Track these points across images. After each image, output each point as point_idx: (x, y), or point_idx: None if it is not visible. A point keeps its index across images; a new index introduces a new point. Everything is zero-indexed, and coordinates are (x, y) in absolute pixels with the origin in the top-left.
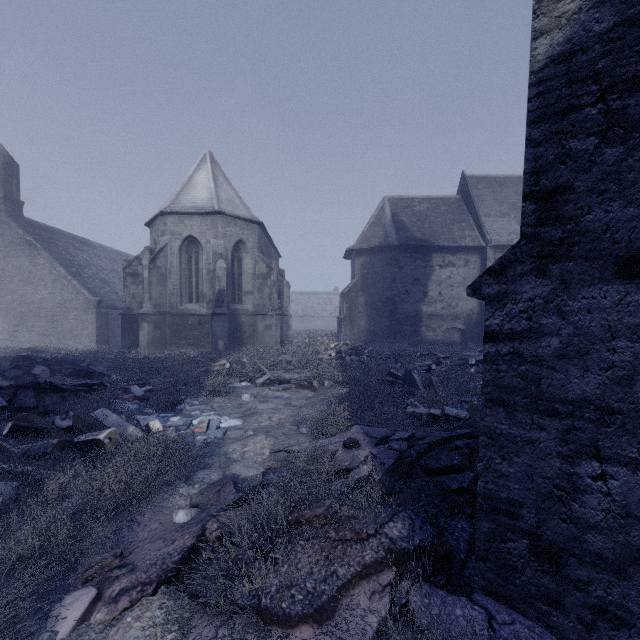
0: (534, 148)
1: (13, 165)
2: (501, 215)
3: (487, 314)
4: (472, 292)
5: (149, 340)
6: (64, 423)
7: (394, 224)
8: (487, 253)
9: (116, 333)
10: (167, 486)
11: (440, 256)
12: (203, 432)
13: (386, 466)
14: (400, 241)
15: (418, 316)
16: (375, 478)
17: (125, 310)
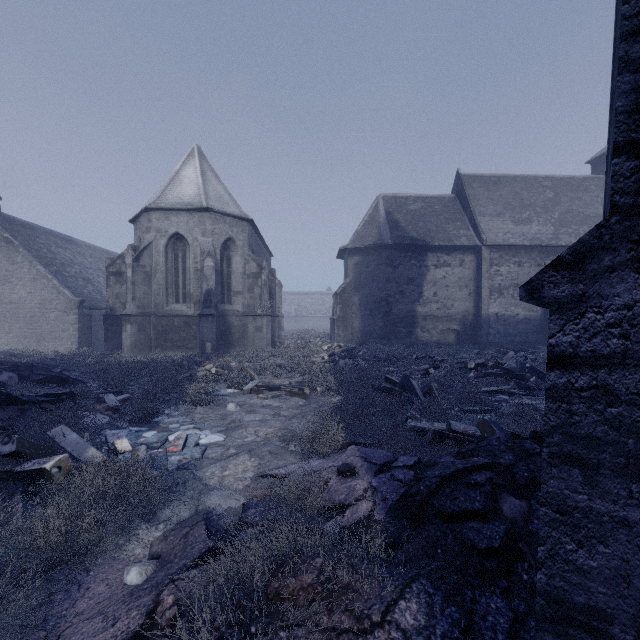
0: (634, 73)
1: None
2: (496, 214)
3: (553, 327)
4: (528, 295)
5: (132, 342)
6: (5, 448)
7: (388, 223)
8: (483, 253)
9: (100, 334)
10: (125, 527)
11: (435, 256)
12: (178, 451)
13: (389, 502)
14: (394, 240)
15: (413, 317)
16: (376, 519)
17: (108, 311)
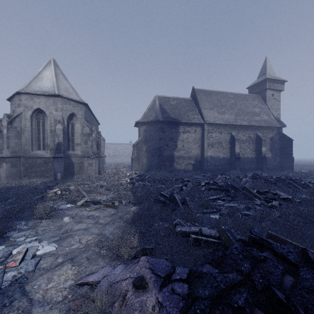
0: None
1: None
2: (210, 109)
3: None
4: None
5: (7, 174)
6: None
7: (160, 110)
8: (204, 127)
9: None
10: None
11: (183, 127)
12: (16, 266)
13: None
14: (164, 119)
15: (172, 157)
16: None
17: None
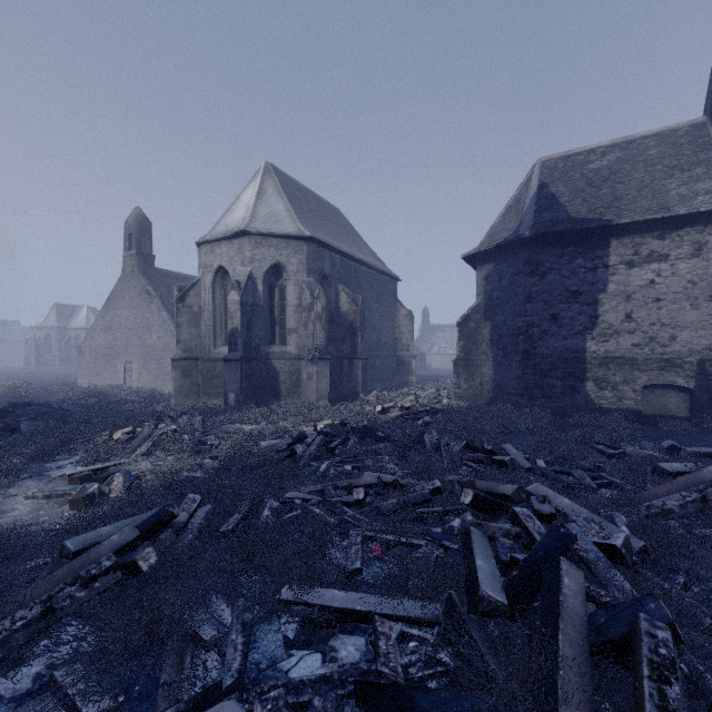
0: None
1: (146, 224)
2: None
3: None
4: None
5: (176, 388)
6: None
7: (537, 202)
8: None
9: None
10: None
11: (628, 244)
12: None
13: None
14: (537, 229)
15: (578, 360)
16: None
17: None
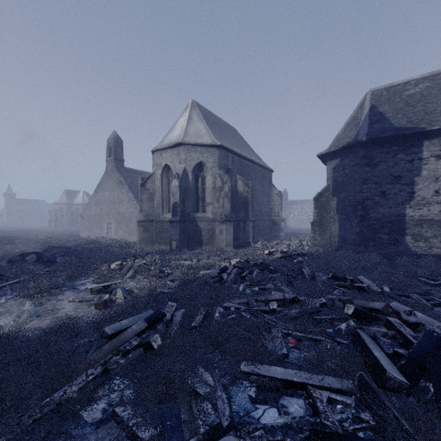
0: None
1: (119, 141)
2: None
3: None
4: None
5: (140, 239)
6: None
7: (369, 118)
8: None
9: None
10: None
11: (437, 143)
12: None
13: None
14: (371, 135)
15: (400, 222)
16: None
17: None
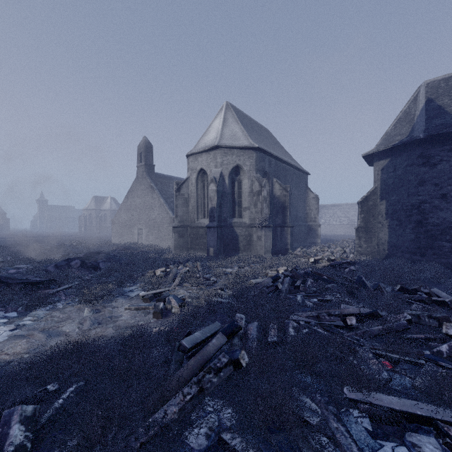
0: None
1: (150, 146)
2: None
3: None
4: None
5: (175, 245)
6: None
7: (426, 112)
8: None
9: None
10: None
11: None
12: None
13: None
14: (429, 131)
15: None
16: None
17: None
